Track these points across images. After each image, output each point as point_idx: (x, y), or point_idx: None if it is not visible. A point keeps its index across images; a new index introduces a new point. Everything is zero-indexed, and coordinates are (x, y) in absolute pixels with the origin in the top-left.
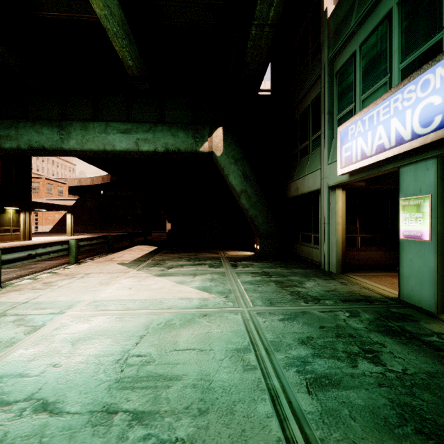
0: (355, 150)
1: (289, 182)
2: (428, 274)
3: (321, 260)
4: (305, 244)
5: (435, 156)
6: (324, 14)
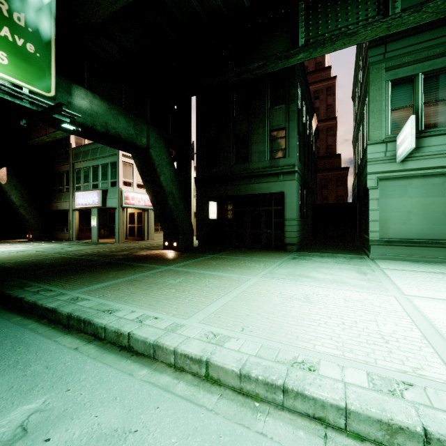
0: (80, 202)
1: (52, 202)
2: (96, 234)
3: (70, 237)
4: (61, 232)
5: (97, 208)
6: (71, 144)
